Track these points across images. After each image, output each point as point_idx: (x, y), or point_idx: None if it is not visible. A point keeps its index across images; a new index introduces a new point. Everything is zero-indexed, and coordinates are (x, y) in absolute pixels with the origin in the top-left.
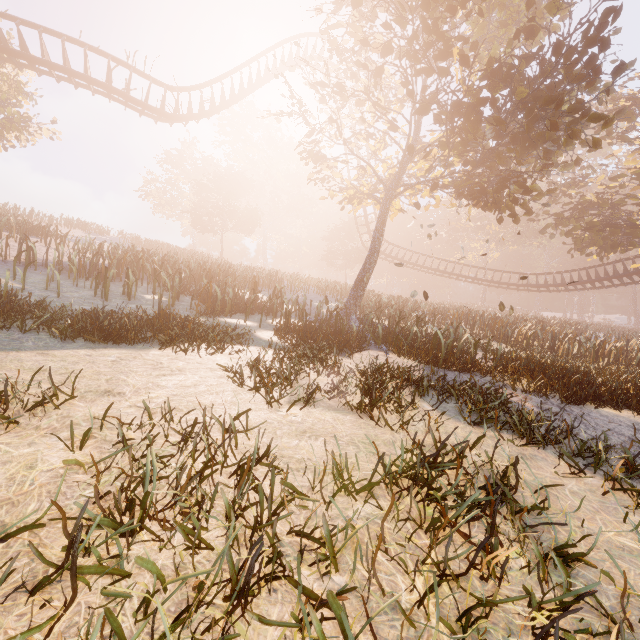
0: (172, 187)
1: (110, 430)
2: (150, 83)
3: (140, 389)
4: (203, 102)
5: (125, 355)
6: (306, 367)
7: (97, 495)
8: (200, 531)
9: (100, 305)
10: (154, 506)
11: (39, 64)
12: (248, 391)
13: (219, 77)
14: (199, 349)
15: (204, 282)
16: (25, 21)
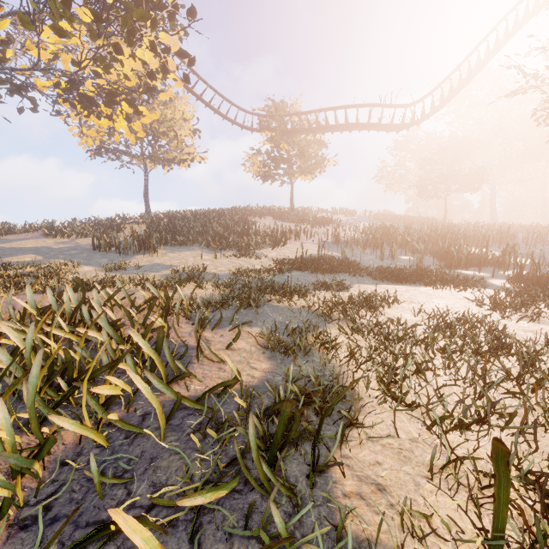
0: (399, 168)
1: (422, 314)
2: (395, 109)
3: (425, 303)
4: (433, 103)
5: (409, 289)
6: (536, 304)
7: (433, 326)
8: (476, 339)
9: (380, 264)
10: (455, 331)
11: (333, 128)
12: (487, 311)
13: (448, 76)
14: (449, 288)
15: (440, 245)
16: (328, 108)
